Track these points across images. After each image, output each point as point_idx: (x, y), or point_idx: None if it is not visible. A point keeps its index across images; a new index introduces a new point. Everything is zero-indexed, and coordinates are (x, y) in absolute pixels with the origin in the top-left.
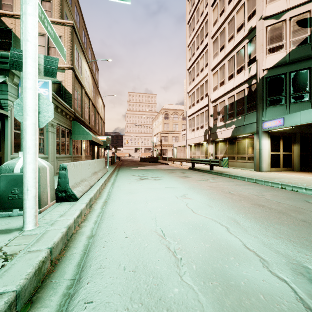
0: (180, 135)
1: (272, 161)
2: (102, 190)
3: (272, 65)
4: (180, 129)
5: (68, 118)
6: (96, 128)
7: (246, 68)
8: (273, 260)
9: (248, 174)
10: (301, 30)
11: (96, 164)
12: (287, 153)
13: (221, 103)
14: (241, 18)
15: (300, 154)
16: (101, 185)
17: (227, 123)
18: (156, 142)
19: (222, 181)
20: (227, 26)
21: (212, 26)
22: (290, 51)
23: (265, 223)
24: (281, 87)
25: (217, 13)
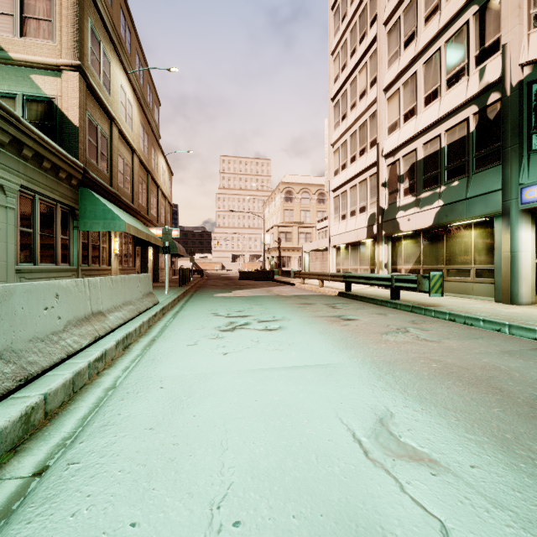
0: (313, 231)
1: None
2: (97, 375)
3: None
4: (313, 220)
5: (62, 178)
6: (151, 214)
7: (472, 71)
8: None
9: (497, 312)
10: None
11: (105, 288)
12: None
13: (406, 157)
14: None
15: None
16: (96, 361)
17: (422, 198)
18: (270, 242)
19: (448, 334)
20: None
21: None
22: None
23: None
24: None
25: None
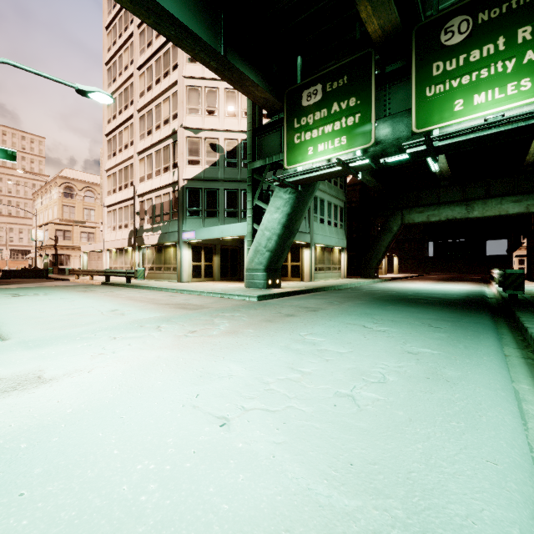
0: (97, 231)
1: (194, 271)
2: None
3: (191, 177)
4: (99, 220)
5: None
6: None
7: (171, 170)
8: (105, 310)
9: (164, 284)
10: (213, 153)
11: None
12: (209, 264)
13: (148, 200)
14: (167, 111)
15: (221, 265)
16: None
17: (154, 227)
18: (43, 239)
19: (128, 291)
20: (155, 109)
21: (139, 96)
22: (205, 169)
23: (122, 304)
24: (198, 201)
25: (144, 84)
